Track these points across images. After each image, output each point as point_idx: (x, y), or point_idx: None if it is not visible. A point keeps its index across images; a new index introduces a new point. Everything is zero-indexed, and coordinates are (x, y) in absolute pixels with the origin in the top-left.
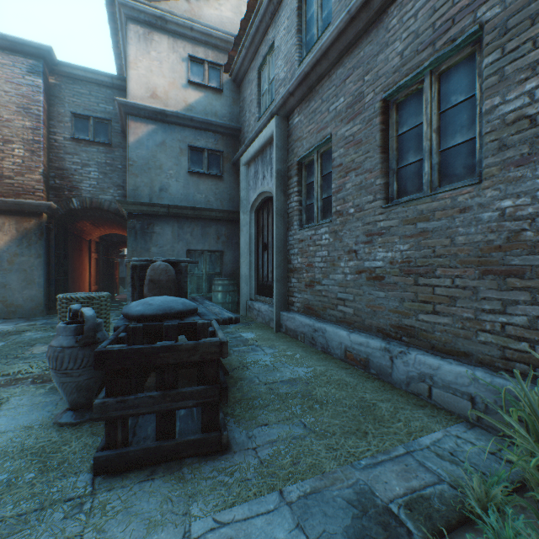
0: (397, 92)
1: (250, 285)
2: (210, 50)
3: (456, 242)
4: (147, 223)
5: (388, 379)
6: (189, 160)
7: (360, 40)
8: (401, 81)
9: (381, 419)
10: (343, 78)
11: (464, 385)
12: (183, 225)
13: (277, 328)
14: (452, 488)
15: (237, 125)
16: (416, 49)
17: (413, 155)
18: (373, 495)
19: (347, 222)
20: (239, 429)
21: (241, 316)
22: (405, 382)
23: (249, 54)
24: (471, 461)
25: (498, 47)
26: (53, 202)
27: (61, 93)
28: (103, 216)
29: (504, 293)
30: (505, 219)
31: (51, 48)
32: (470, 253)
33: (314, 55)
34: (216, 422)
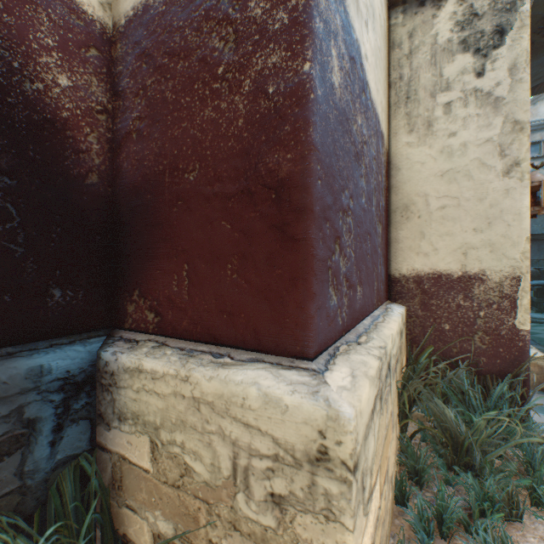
0: None
1: None
2: None
3: None
4: None
5: None
6: None
7: None
8: None
9: None
10: None
11: None
12: None
13: None
14: None
15: None
16: None
17: None
18: None
19: None
20: None
21: None
22: None
23: None
24: None
25: None
26: None
27: None
28: None
29: None
30: None
31: None
32: None
33: None
34: None
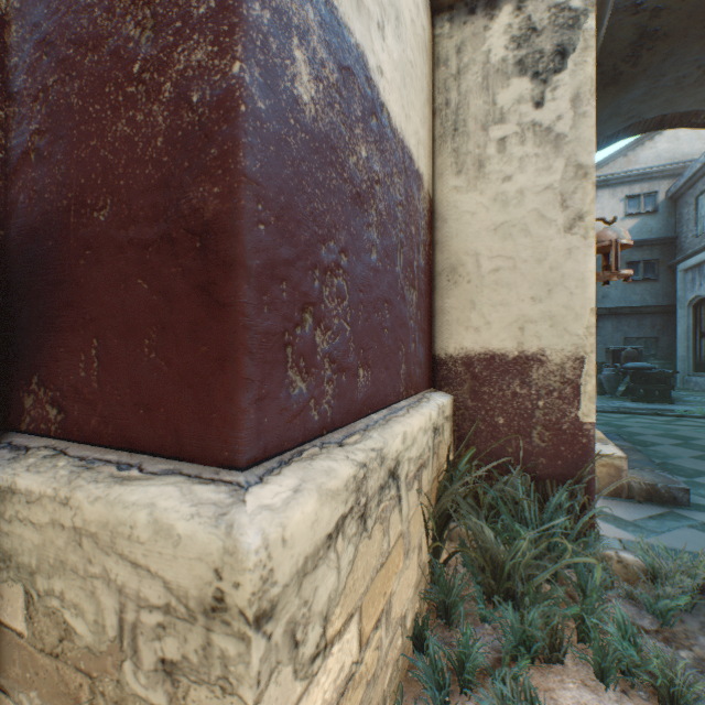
0: None
1: (686, 364)
2: (645, 183)
3: None
4: None
5: None
6: None
7: None
8: None
9: None
10: None
11: None
12: (620, 320)
13: None
14: None
15: (672, 235)
16: None
17: None
18: None
19: None
20: (678, 404)
21: (676, 388)
22: None
23: (685, 185)
24: None
25: None
26: None
27: None
28: None
29: None
30: None
31: None
32: None
33: None
34: (669, 396)
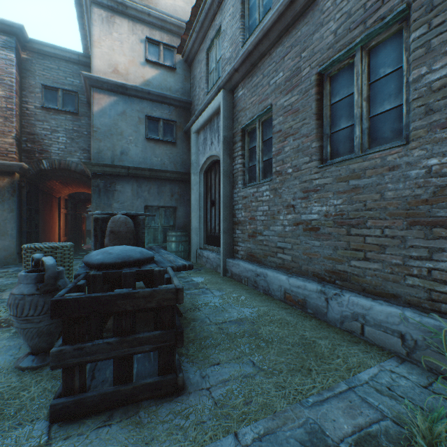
0: (331, 66)
1: (200, 236)
2: (165, 34)
3: (386, 196)
4: (110, 182)
5: (324, 318)
6: (146, 128)
7: (298, 21)
8: (335, 56)
9: (321, 356)
10: (282, 56)
11: (394, 324)
12: (141, 184)
13: (224, 272)
14: (396, 424)
15: (189, 99)
16: (348, 27)
17: (345, 121)
18: (324, 435)
19: (286, 181)
20: (193, 369)
21: (192, 262)
22: (339, 321)
23: (199, 37)
24: (407, 395)
25: (424, 23)
26: (25, 163)
27: (32, 67)
28: (70, 176)
29: (430, 242)
30: (432, 175)
31: (23, 26)
32: (398, 207)
33: (257, 35)
34: (172, 364)
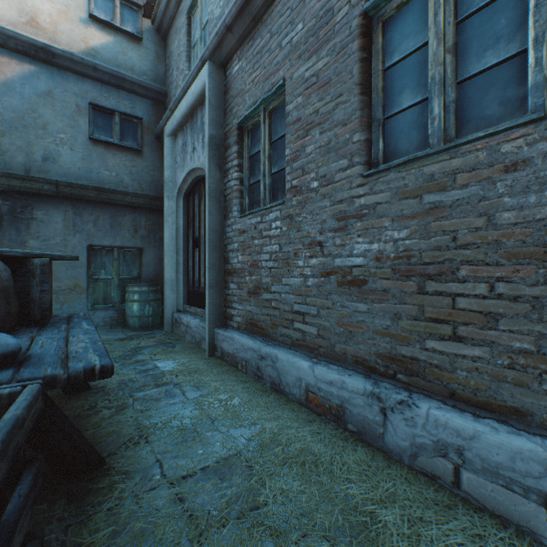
0: None
1: (177, 292)
2: None
3: (499, 221)
4: (22, 205)
5: (378, 443)
6: (91, 123)
7: None
8: None
9: None
10: None
11: (531, 475)
12: (81, 211)
13: (210, 351)
14: None
15: (162, 88)
16: None
17: (410, 96)
18: None
19: (308, 202)
20: None
21: (165, 332)
22: (409, 453)
23: None
24: None
25: None
26: None
27: None
28: None
29: None
30: None
31: None
32: (527, 240)
33: None
34: None
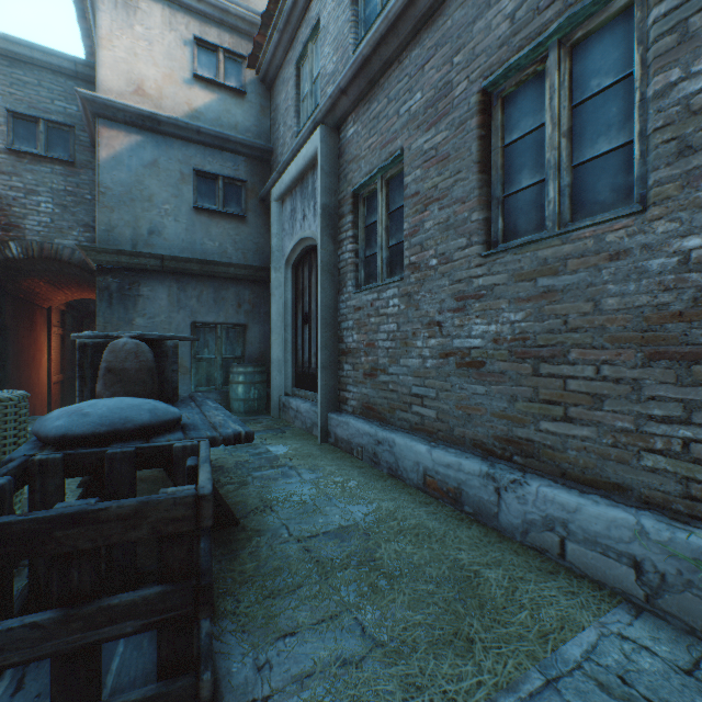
0: (505, 78)
1: (285, 373)
2: (228, 34)
3: (604, 307)
4: (129, 282)
5: (493, 523)
6: (194, 191)
7: (447, 2)
8: (511, 58)
9: (492, 607)
10: (420, 63)
11: (622, 540)
12: (185, 285)
13: (323, 437)
14: None
15: (268, 145)
16: (536, 6)
17: (529, 175)
18: None
19: (426, 280)
20: (242, 650)
21: (272, 418)
22: (521, 530)
23: (284, 40)
24: (659, 695)
25: None
26: None
27: None
28: (63, 270)
29: (687, 390)
30: (691, 268)
31: None
32: (627, 325)
33: (377, 27)
34: (190, 654)
